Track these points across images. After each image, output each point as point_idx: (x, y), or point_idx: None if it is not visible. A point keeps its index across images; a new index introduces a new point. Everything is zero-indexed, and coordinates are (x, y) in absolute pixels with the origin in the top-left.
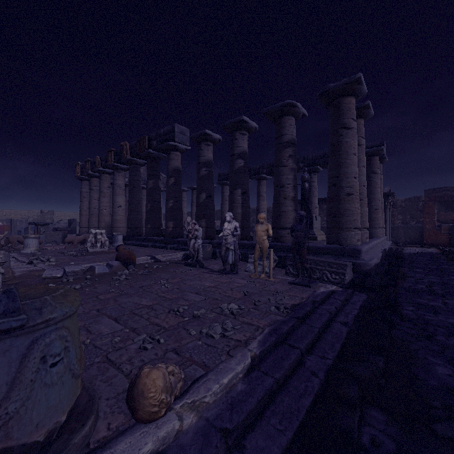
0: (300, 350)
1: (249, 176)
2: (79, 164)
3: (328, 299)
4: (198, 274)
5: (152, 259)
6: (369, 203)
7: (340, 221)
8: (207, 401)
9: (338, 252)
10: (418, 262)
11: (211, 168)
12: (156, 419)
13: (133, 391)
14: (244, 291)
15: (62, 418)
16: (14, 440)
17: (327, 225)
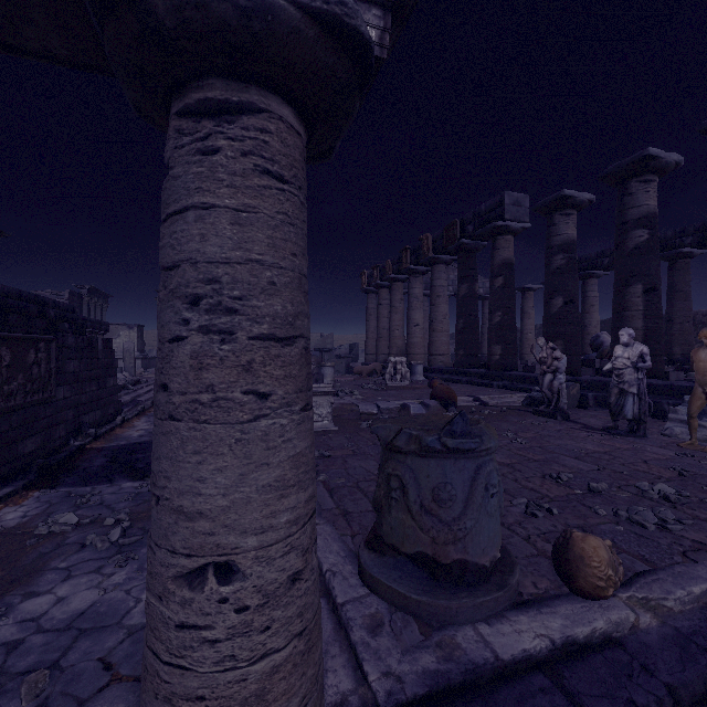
0: None
1: None
2: (365, 272)
3: None
4: (564, 431)
5: (475, 402)
6: None
7: None
8: (669, 606)
9: None
10: None
11: (572, 253)
12: (600, 597)
13: (567, 553)
14: (676, 468)
15: (497, 554)
16: (469, 555)
17: None
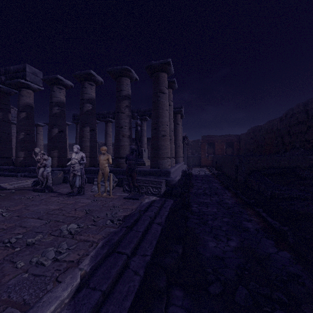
0: (127, 254)
1: (99, 118)
2: None
3: (150, 207)
4: (45, 199)
5: None
6: (175, 142)
7: (158, 153)
8: None
9: (157, 173)
10: (199, 176)
11: (63, 108)
12: None
13: None
14: (86, 209)
15: None
16: None
17: (151, 156)
